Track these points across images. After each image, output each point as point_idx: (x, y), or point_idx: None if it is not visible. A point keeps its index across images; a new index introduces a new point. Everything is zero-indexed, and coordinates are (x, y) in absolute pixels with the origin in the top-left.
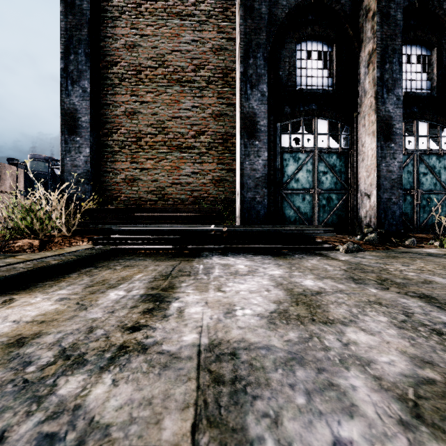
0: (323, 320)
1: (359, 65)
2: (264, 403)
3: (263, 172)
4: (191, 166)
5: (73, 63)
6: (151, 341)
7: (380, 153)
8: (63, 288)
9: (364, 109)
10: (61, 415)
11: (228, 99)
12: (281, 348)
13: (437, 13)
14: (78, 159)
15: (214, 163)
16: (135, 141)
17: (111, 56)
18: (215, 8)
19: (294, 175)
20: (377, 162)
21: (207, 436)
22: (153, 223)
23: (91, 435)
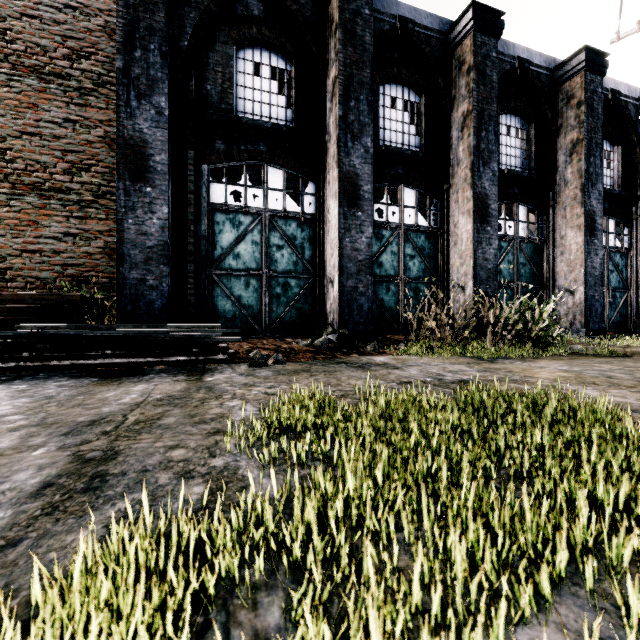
0: None
1: (325, 97)
2: None
3: (159, 238)
4: (64, 223)
5: None
6: None
7: (343, 223)
8: None
9: (329, 160)
10: None
11: None
12: None
13: (424, 50)
14: None
15: (110, 220)
16: None
17: None
18: None
19: (232, 248)
20: (339, 235)
21: None
22: None
23: None
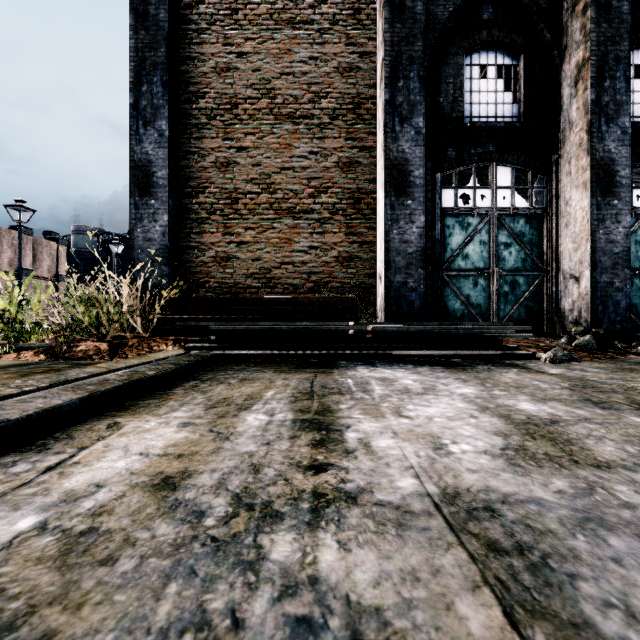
0: (591, 462)
1: (560, 83)
2: (592, 586)
3: (418, 245)
4: (309, 238)
5: (146, 96)
6: (354, 487)
7: (595, 215)
8: (175, 409)
9: (568, 150)
10: (299, 591)
11: (361, 140)
12: (556, 502)
13: None
14: (153, 231)
15: (342, 233)
16: (229, 204)
17: (196, 84)
18: (343, 10)
19: (461, 250)
20: (591, 227)
21: (539, 633)
22: (260, 319)
23: (363, 623)
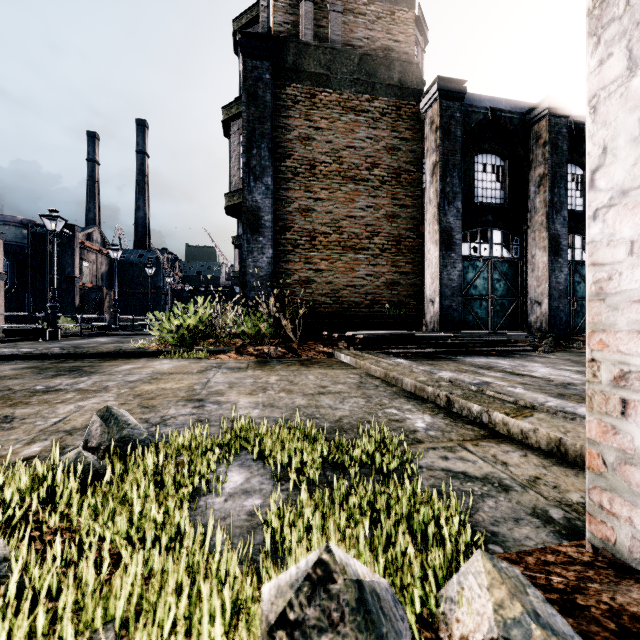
0: None
1: (528, 182)
2: None
3: (458, 282)
4: (366, 269)
5: (256, 157)
6: (568, 382)
7: (550, 267)
8: None
9: (534, 224)
10: None
11: (401, 200)
12: None
13: None
14: (261, 261)
15: (388, 265)
16: (309, 241)
17: (283, 147)
18: (389, 106)
19: (473, 283)
20: (548, 274)
21: None
22: (359, 329)
23: None
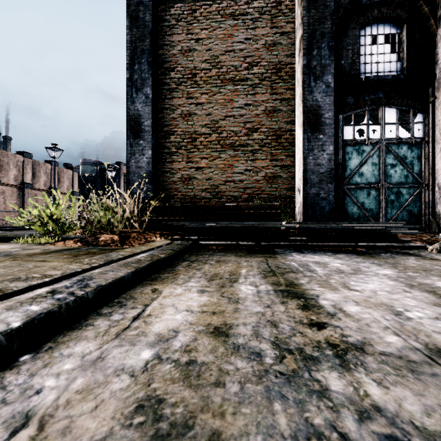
0: None
1: (436, 44)
2: None
3: (327, 167)
4: (244, 164)
5: (137, 72)
6: (355, 341)
7: None
8: (187, 280)
9: None
10: (371, 415)
11: (281, 94)
12: None
13: None
14: (141, 161)
15: (268, 160)
16: (190, 142)
17: (168, 62)
18: (268, 4)
19: (358, 169)
20: None
21: None
22: (214, 220)
23: None
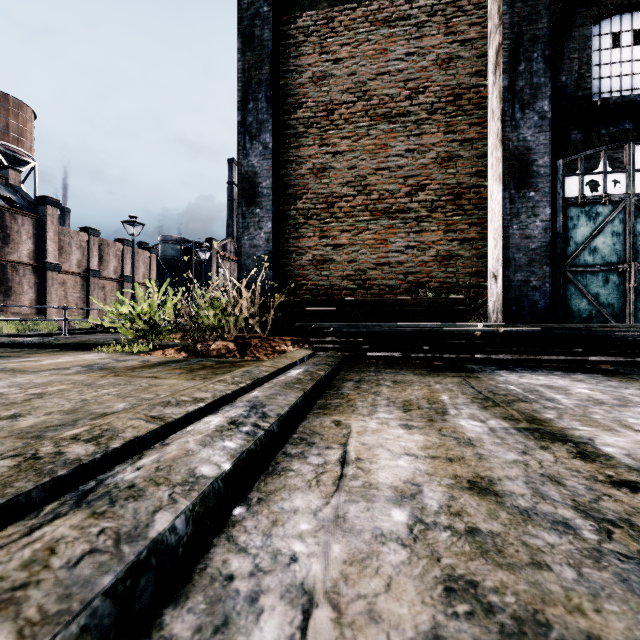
0: None
1: None
2: None
3: (542, 240)
4: (405, 238)
5: (252, 112)
6: None
7: None
8: (373, 409)
9: None
10: None
11: (461, 132)
12: None
13: None
14: (258, 238)
15: (440, 231)
16: (325, 208)
17: (294, 96)
18: None
19: (588, 243)
20: None
21: None
22: (366, 321)
23: None
